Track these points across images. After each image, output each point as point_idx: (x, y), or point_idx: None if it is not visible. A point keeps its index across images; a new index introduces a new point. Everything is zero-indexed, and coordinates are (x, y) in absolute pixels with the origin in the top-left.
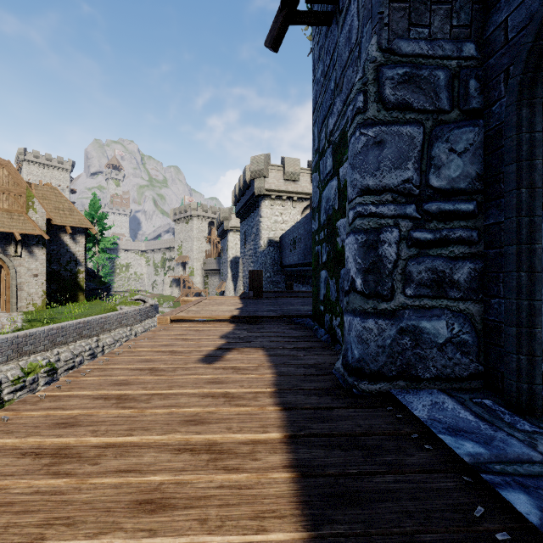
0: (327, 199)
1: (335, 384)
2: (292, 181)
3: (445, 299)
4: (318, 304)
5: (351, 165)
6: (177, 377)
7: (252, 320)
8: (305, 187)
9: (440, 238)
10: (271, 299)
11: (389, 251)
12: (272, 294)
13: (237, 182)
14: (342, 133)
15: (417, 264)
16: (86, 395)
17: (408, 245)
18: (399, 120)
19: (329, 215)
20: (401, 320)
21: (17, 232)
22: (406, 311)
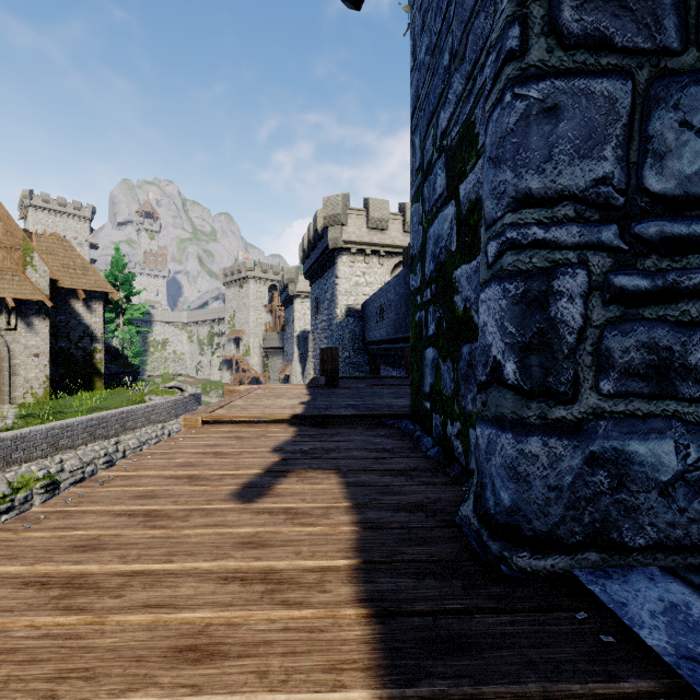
0: (436, 239)
1: (464, 549)
2: (378, 229)
3: (673, 401)
4: (421, 398)
5: (493, 159)
6: (188, 533)
7: (322, 421)
8: (396, 239)
9: (664, 288)
10: (351, 388)
11: (569, 311)
12: (352, 381)
13: (306, 233)
14: (464, 127)
15: (620, 335)
16: (10, 576)
17: (605, 300)
18: (587, 68)
19: (440, 263)
20: (592, 439)
21: (10, 296)
22: (602, 423)
